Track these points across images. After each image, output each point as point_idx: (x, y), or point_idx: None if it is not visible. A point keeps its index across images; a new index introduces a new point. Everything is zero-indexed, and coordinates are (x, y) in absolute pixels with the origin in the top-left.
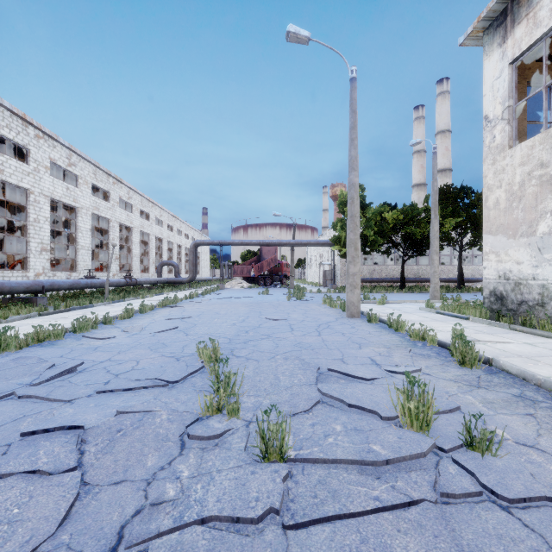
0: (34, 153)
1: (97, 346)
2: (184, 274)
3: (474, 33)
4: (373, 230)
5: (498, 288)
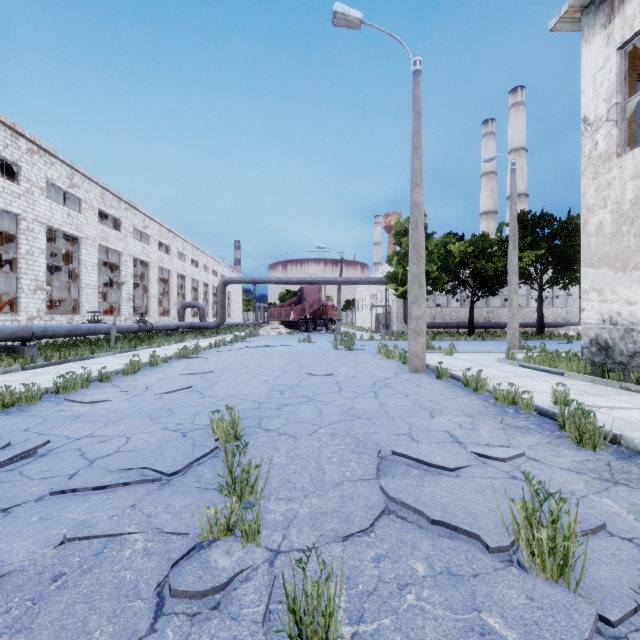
0: (26, 171)
1: (81, 413)
2: (211, 318)
3: (570, 13)
4: (436, 265)
5: (602, 335)
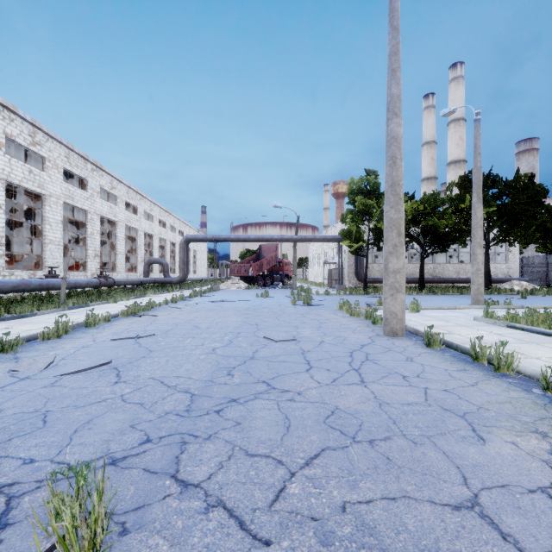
0: None
1: None
2: (178, 274)
3: None
4: None
5: None
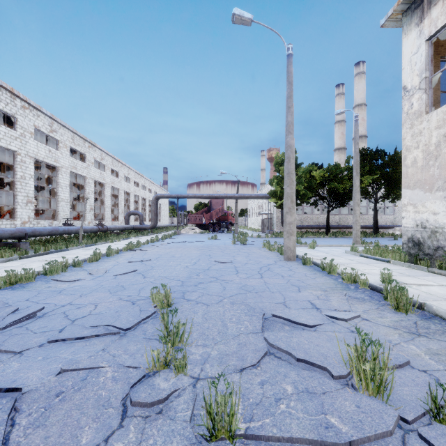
0: (20, 121)
1: (63, 289)
2: (147, 222)
3: (394, 15)
4: (304, 186)
5: (416, 235)
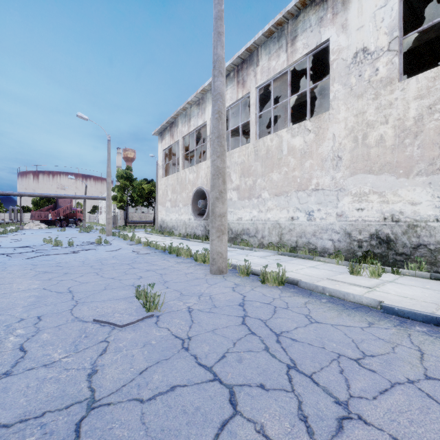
0: None
1: None
2: None
3: (156, 133)
4: (138, 194)
5: (161, 223)
